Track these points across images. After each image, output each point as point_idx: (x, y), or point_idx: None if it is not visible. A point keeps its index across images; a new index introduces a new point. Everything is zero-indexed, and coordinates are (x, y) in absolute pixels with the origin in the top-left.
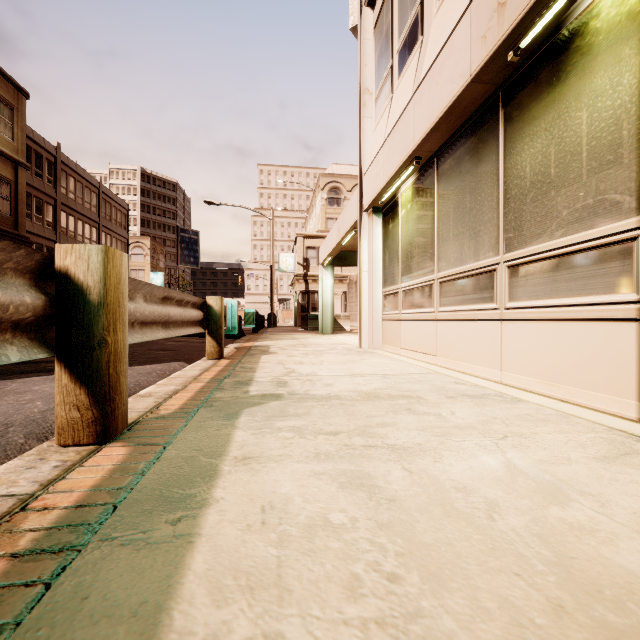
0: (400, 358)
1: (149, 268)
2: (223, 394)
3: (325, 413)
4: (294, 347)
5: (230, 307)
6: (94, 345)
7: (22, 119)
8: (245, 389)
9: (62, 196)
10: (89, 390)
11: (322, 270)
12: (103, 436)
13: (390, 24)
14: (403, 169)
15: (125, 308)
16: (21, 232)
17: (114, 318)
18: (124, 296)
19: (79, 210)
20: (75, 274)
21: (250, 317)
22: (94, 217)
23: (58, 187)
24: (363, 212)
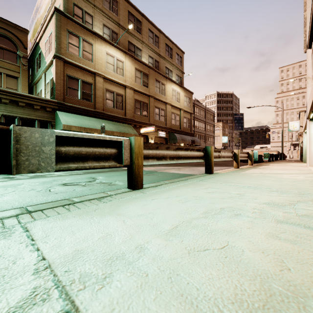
0: (311, 168)
1: (221, 135)
2: (251, 168)
3: (266, 169)
4: (278, 165)
5: (255, 153)
6: (237, 159)
7: (192, 101)
8: (255, 168)
9: (195, 115)
10: (236, 163)
11: (304, 134)
12: (238, 167)
13: (312, 62)
14: (310, 113)
15: (239, 155)
16: (192, 132)
17: (238, 156)
18: (239, 154)
19: (199, 118)
20: (235, 152)
21: (266, 155)
22: (203, 119)
23: (194, 113)
24: (306, 120)
